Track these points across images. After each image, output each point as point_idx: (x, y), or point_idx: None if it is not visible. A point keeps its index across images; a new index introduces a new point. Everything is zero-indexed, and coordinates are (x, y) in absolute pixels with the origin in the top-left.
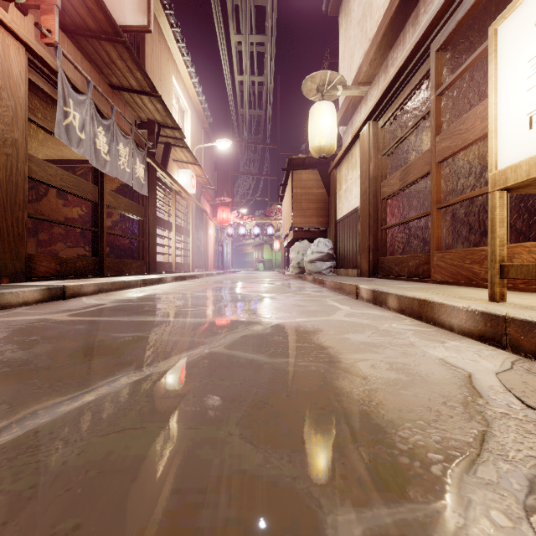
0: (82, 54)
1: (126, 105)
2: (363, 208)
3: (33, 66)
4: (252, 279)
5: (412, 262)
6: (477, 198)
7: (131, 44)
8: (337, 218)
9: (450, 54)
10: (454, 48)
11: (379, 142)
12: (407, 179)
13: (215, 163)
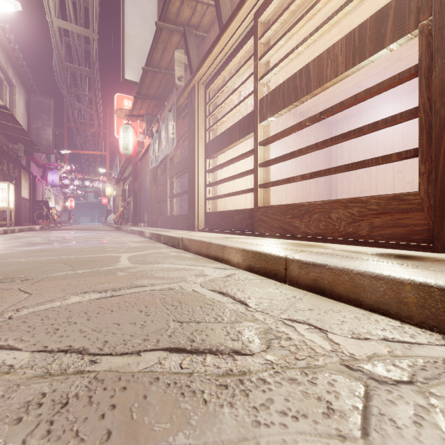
0: None
1: None
2: None
3: None
4: None
5: None
6: None
7: None
8: None
9: None
10: None
11: None
12: None
13: None
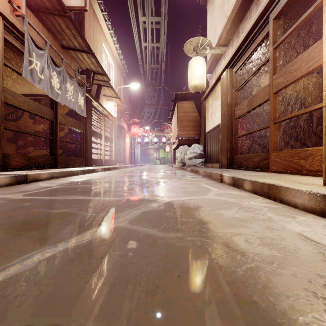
0: (43, 25)
1: (73, 59)
2: (223, 124)
3: (8, 30)
4: (152, 169)
5: (256, 159)
6: (296, 118)
7: (76, 21)
8: (206, 131)
9: (281, 22)
10: (284, 18)
11: (233, 82)
12: (252, 105)
13: (130, 98)
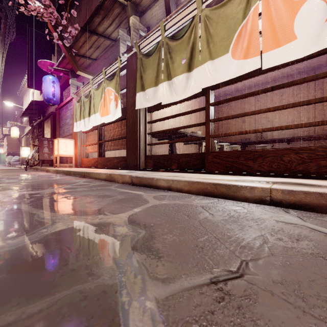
0: None
1: None
2: None
3: None
4: None
5: None
6: None
7: None
8: None
9: None
10: None
11: (27, 140)
12: None
13: None
